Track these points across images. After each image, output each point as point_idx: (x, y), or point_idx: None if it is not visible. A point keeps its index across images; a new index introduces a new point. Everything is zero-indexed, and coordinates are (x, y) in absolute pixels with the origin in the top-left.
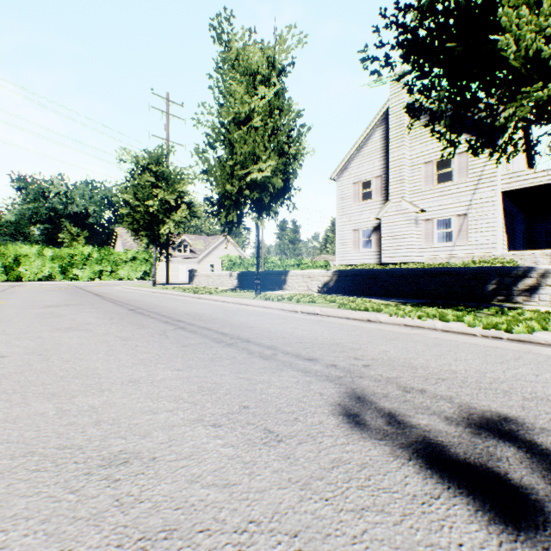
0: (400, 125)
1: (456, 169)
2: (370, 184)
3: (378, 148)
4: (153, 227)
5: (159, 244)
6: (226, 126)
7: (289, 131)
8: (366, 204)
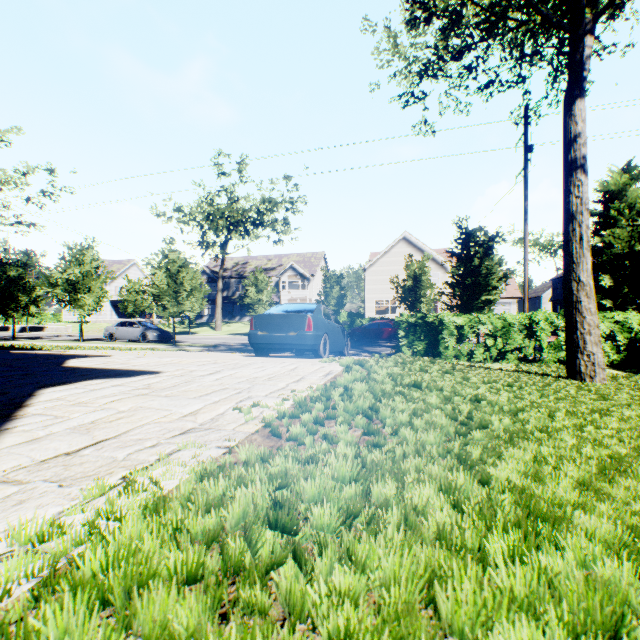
0: None
1: None
2: None
3: None
4: None
5: None
6: None
7: None
8: None
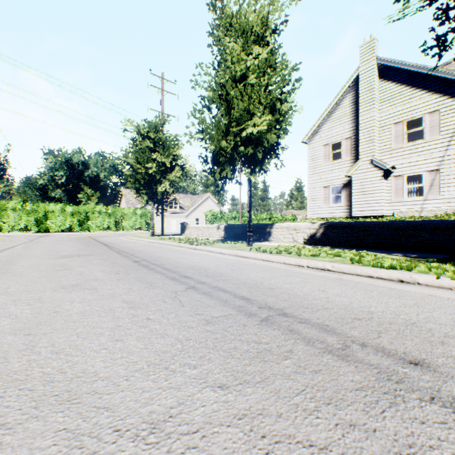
0: (370, 89)
1: (428, 127)
2: (338, 146)
3: (348, 112)
4: (152, 186)
5: (156, 200)
6: (224, 83)
7: (283, 87)
8: (336, 163)
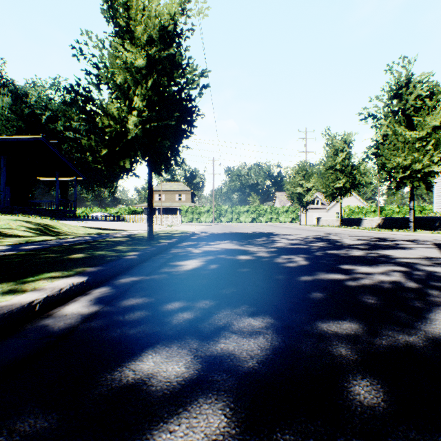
0: None
1: None
2: None
3: None
4: (299, 198)
5: (302, 205)
6: (325, 172)
7: (351, 167)
8: None
